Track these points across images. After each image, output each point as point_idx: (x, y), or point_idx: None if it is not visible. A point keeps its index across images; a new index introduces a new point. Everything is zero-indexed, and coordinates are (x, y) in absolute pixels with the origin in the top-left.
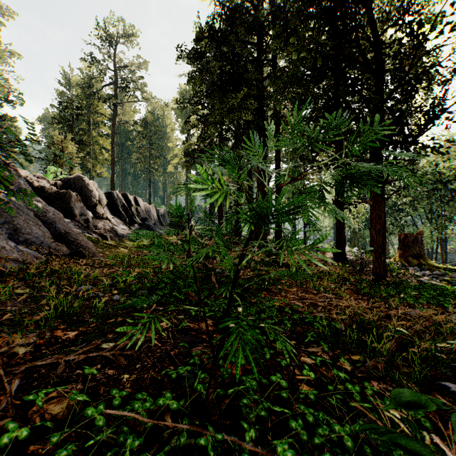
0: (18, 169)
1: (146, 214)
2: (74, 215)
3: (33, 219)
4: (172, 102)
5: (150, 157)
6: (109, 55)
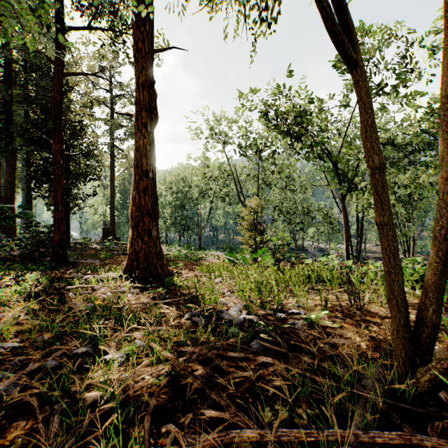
0: None
1: None
2: None
3: None
4: None
5: None
6: None
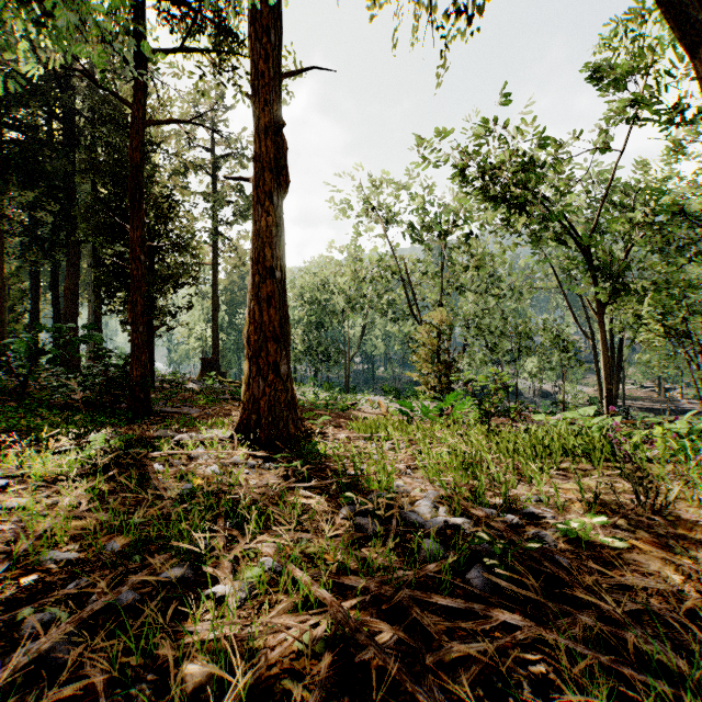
0: None
1: None
2: None
3: None
4: None
5: None
6: None
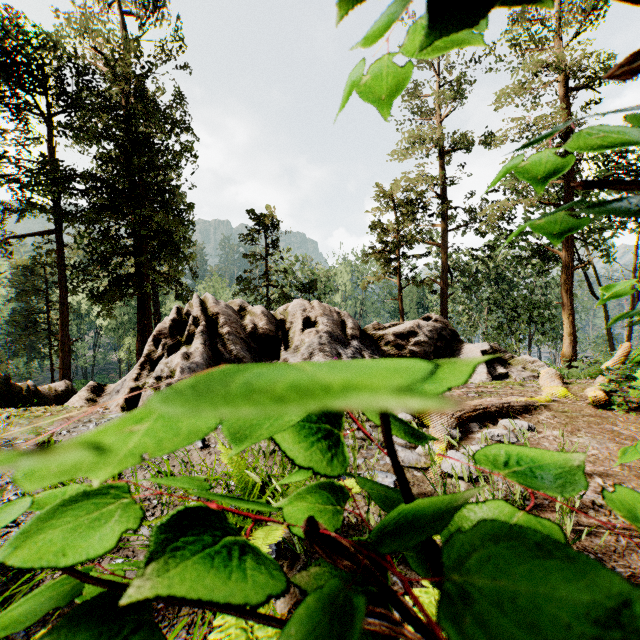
0: None
1: None
2: None
3: None
4: None
5: None
6: None
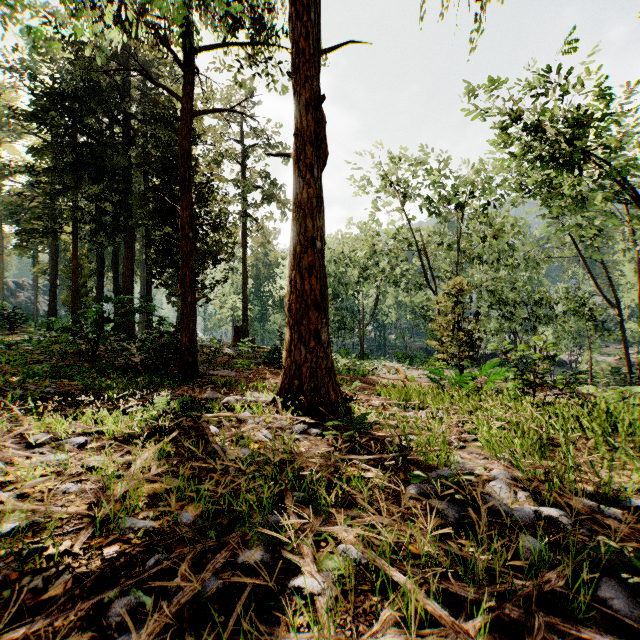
0: None
1: None
2: None
3: None
4: None
5: None
6: None
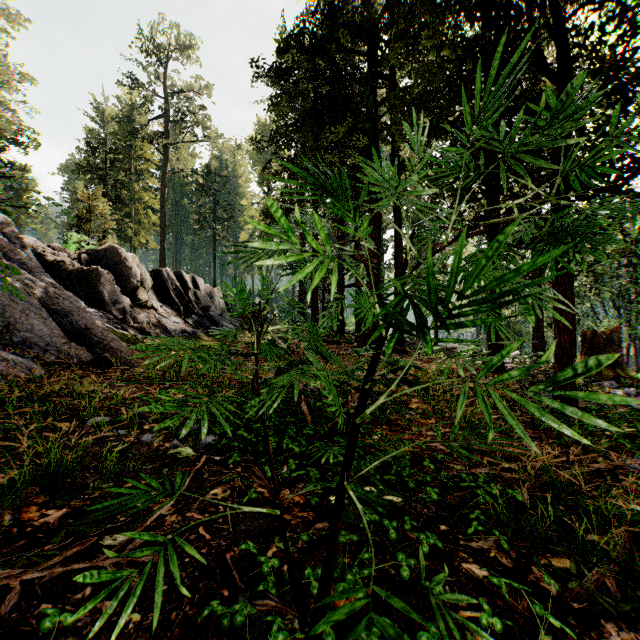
0: (25, 236)
1: (209, 300)
2: (104, 303)
3: (35, 309)
4: (246, 143)
5: (215, 220)
6: (157, 77)
